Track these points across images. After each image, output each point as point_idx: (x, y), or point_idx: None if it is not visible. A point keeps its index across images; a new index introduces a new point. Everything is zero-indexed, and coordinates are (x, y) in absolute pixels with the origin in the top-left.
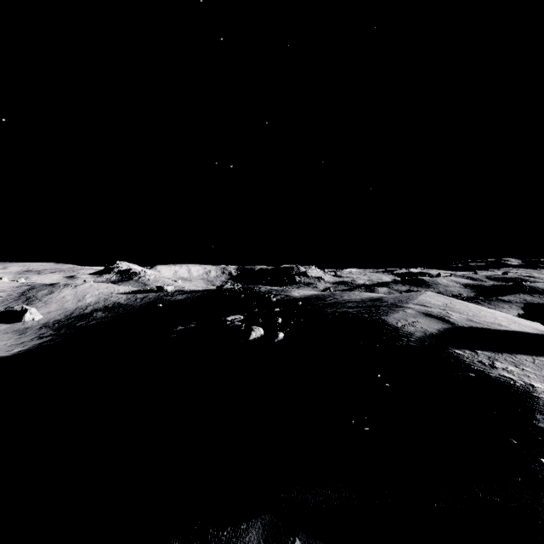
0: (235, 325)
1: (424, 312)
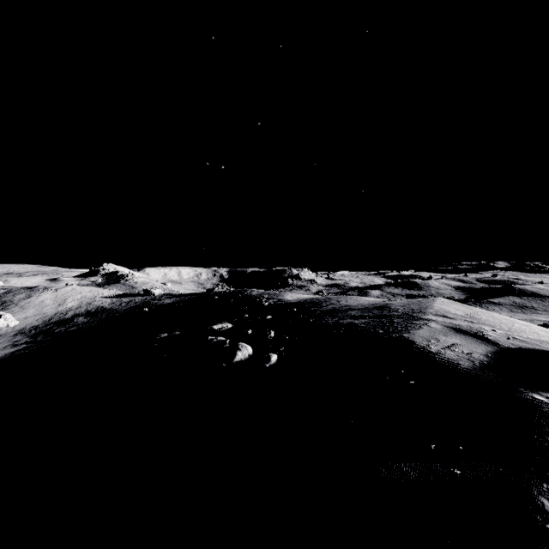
0: (218, 342)
1: (452, 326)
